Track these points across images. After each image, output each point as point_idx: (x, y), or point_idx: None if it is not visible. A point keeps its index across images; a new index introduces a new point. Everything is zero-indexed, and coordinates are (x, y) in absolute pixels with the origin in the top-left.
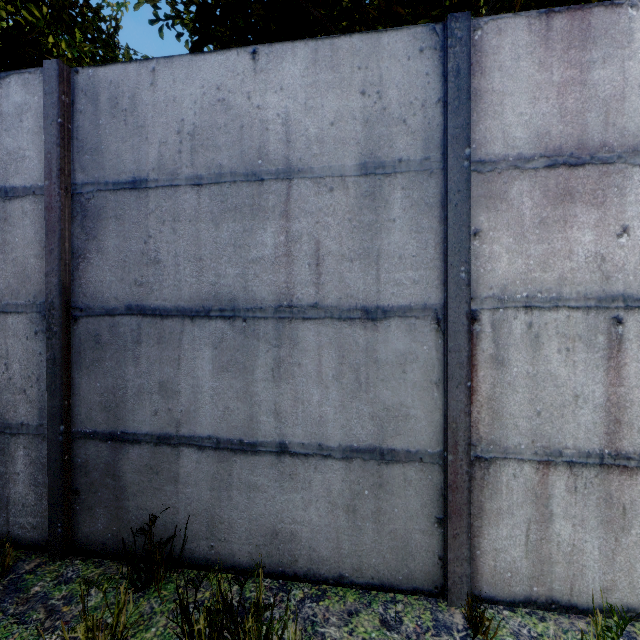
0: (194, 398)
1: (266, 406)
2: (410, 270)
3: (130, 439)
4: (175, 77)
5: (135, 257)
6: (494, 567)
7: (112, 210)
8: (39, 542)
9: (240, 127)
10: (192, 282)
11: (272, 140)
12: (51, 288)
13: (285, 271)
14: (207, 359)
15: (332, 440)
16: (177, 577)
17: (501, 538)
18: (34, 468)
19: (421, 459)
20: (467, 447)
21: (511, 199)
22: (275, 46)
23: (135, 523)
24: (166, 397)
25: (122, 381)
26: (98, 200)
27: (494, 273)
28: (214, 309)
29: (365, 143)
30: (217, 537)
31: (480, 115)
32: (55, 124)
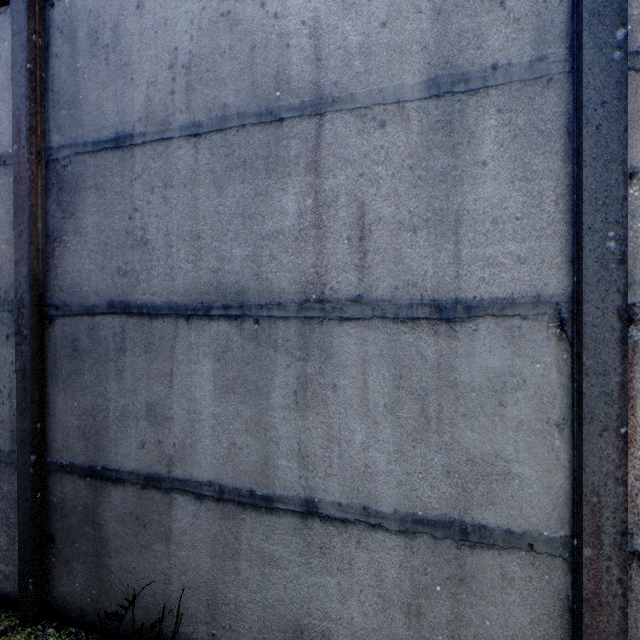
0: (190, 428)
1: (286, 445)
2: (512, 241)
3: (112, 477)
4: None
5: (118, 238)
6: None
7: (91, 178)
8: (12, 596)
9: (250, 48)
10: (188, 269)
11: (295, 60)
12: (20, 280)
13: (313, 249)
14: (207, 375)
15: (384, 502)
16: None
17: None
18: (6, 504)
19: (531, 546)
20: (619, 538)
21: None
22: None
23: (118, 589)
24: (155, 424)
25: (103, 401)
26: (75, 166)
27: None
28: (216, 306)
29: (436, 47)
30: (220, 623)
31: None
32: (24, 71)
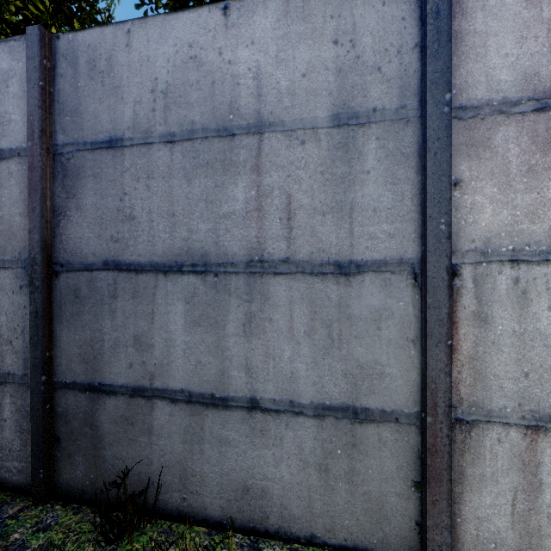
0: (167, 352)
1: (237, 361)
2: (385, 223)
3: (107, 390)
4: (149, 37)
5: (111, 214)
6: (476, 536)
7: (90, 169)
8: (24, 486)
9: (212, 83)
10: (165, 238)
11: (243, 94)
12: (33, 244)
13: (256, 226)
14: (179, 313)
15: (304, 397)
16: (150, 528)
17: (484, 506)
18: (19, 415)
19: (397, 419)
20: (447, 409)
21: (495, 146)
22: (246, 0)
23: (111, 472)
24: (140, 350)
25: (99, 334)
26: (77, 160)
27: (476, 225)
28: (186, 264)
29: (338, 93)
30: (189, 490)
31: (461, 58)
32: (37, 87)
